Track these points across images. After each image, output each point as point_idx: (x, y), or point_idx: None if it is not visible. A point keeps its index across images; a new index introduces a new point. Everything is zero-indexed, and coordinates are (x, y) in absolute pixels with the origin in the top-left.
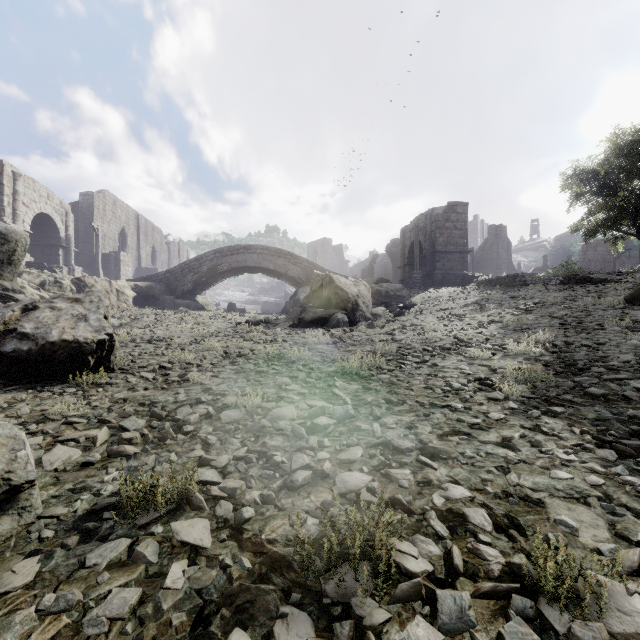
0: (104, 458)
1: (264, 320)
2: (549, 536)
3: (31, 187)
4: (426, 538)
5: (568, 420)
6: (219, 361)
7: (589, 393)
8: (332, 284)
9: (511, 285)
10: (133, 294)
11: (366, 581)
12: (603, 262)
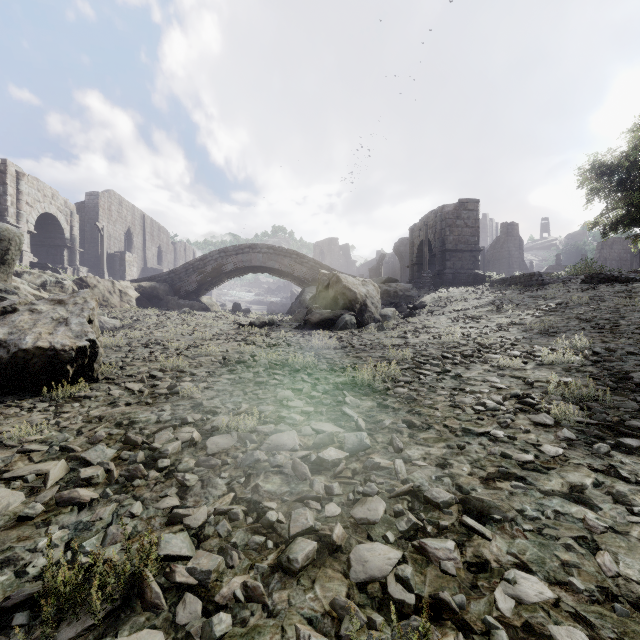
0: (50, 507)
1: (268, 321)
2: None
3: (35, 187)
4: None
5: None
6: (216, 369)
7: None
8: (339, 284)
9: (527, 284)
10: (136, 294)
11: None
12: (619, 261)
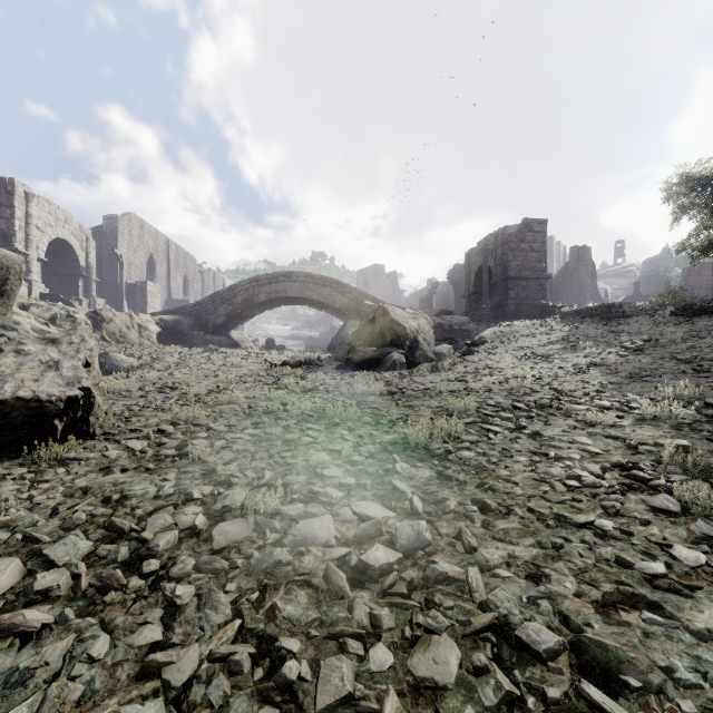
0: None
1: (305, 360)
2: None
3: (46, 209)
4: None
5: None
6: (238, 421)
7: None
8: (386, 317)
9: (605, 317)
10: (157, 329)
11: None
12: (709, 289)
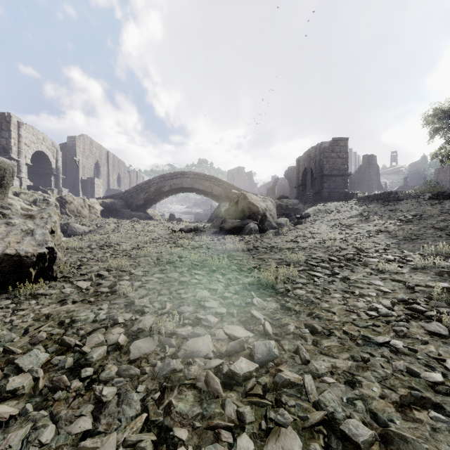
0: None
1: (194, 228)
2: None
3: (31, 132)
4: None
5: None
6: (150, 268)
7: None
8: (246, 200)
9: (386, 200)
10: (101, 208)
11: None
12: None
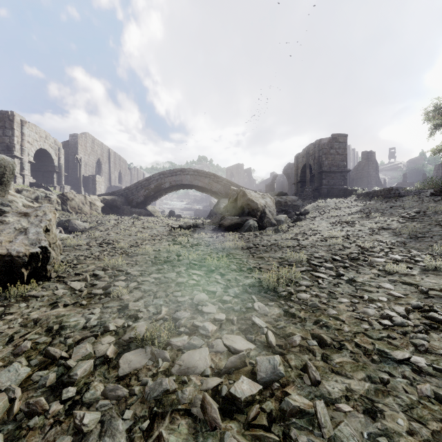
0: None
1: (193, 225)
2: None
3: (34, 130)
4: None
5: None
6: (147, 267)
7: None
8: (245, 197)
9: (386, 197)
10: (101, 205)
11: None
12: None
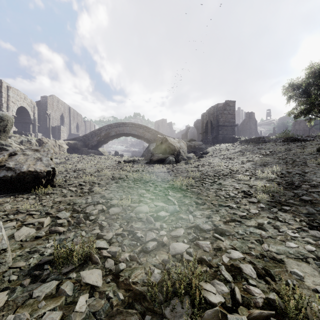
0: (47, 234)
1: (132, 160)
2: (288, 281)
3: (16, 93)
4: (220, 282)
5: (292, 214)
6: (109, 181)
7: (302, 199)
8: (167, 142)
9: (257, 142)
10: (67, 147)
11: (188, 309)
12: (303, 131)
